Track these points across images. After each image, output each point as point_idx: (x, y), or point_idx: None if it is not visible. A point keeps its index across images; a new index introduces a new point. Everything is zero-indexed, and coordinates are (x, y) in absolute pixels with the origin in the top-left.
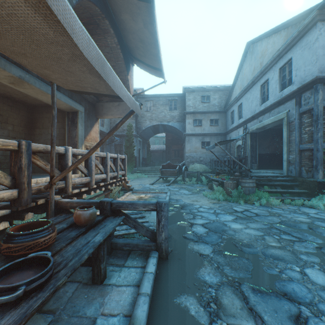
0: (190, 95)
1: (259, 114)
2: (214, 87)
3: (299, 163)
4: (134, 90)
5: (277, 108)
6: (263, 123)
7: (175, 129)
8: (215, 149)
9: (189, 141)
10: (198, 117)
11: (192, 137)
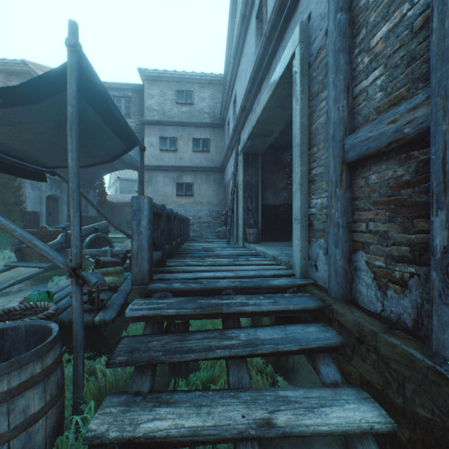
0: (154, 86)
1: (251, 93)
2: (200, 74)
3: (343, 229)
4: (22, 62)
5: (282, 42)
6: (257, 110)
7: (133, 159)
8: (203, 198)
9: (152, 182)
10: (170, 132)
11: (158, 173)
